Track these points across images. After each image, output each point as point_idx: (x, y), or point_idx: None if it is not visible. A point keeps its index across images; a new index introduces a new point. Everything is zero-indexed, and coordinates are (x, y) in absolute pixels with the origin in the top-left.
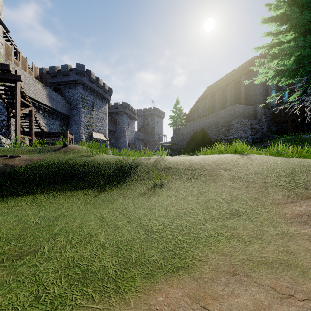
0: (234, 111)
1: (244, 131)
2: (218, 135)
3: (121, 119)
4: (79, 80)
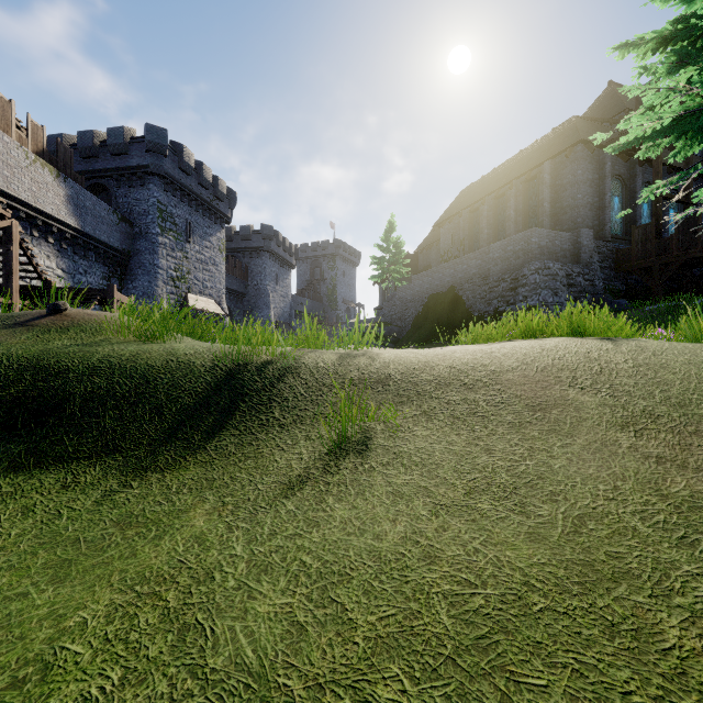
0: (529, 243)
1: (552, 292)
2: (489, 301)
3: (258, 266)
4: (153, 166)
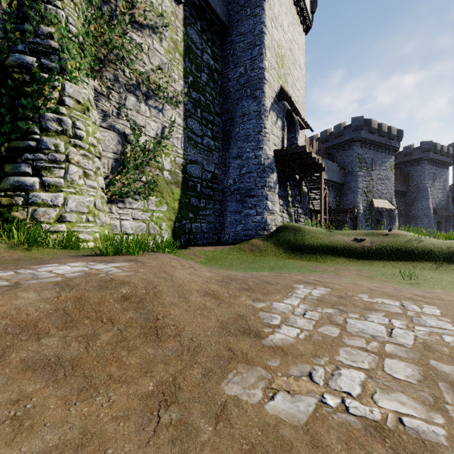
0: None
1: None
2: None
3: (417, 171)
4: (356, 137)
